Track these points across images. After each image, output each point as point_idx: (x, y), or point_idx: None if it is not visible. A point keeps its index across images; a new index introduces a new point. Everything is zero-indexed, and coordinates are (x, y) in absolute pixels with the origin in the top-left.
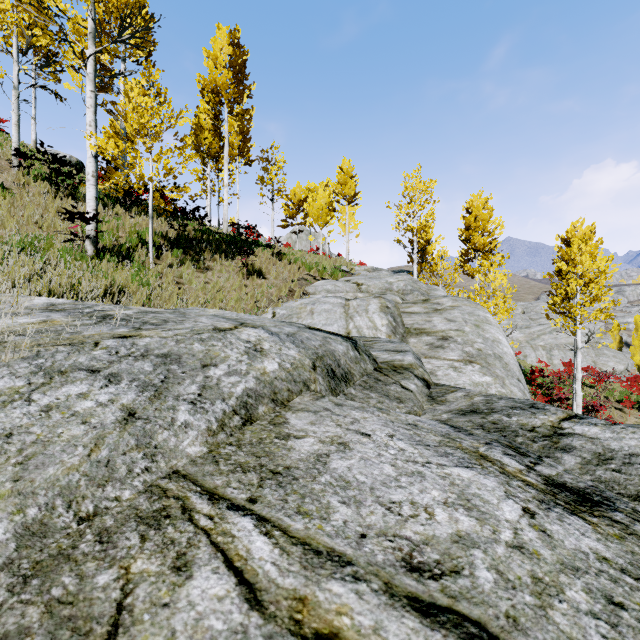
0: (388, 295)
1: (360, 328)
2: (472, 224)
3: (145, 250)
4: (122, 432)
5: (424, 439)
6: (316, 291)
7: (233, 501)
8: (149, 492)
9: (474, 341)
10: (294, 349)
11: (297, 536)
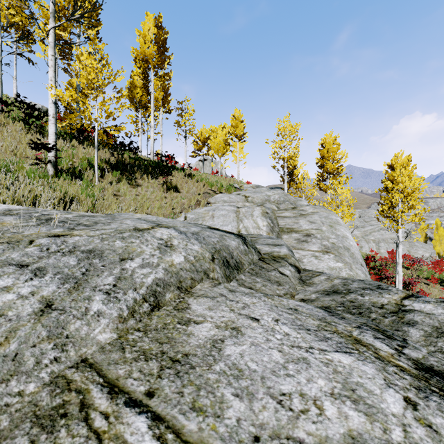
0: (267, 204)
1: (247, 228)
2: (325, 155)
3: (92, 171)
4: (36, 324)
5: (304, 323)
6: (216, 201)
7: (131, 395)
8: (53, 384)
9: (329, 237)
10: (197, 244)
11: (190, 440)
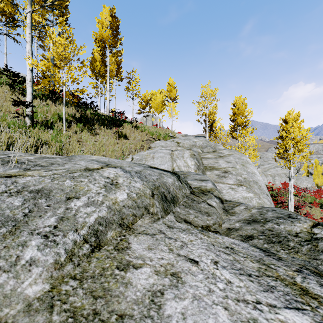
0: (194, 148)
1: (179, 166)
2: (236, 112)
3: (61, 123)
4: None
5: (244, 266)
6: (155, 146)
7: None
8: None
9: (242, 173)
10: (139, 182)
11: None
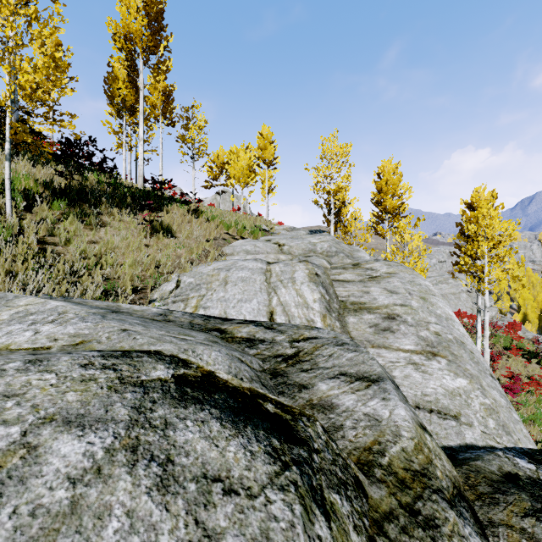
0: (314, 258)
1: (286, 305)
2: (383, 188)
3: (3, 199)
4: None
5: None
6: (234, 252)
7: None
8: None
9: (427, 321)
10: None
11: None
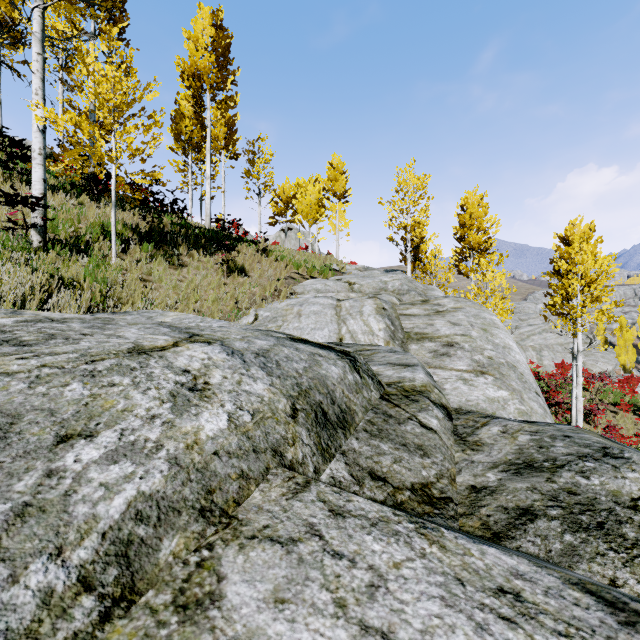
0: (383, 295)
1: (354, 333)
2: (467, 222)
3: (108, 243)
4: None
5: None
6: (304, 291)
7: None
8: None
9: (483, 348)
10: (263, 380)
11: None
